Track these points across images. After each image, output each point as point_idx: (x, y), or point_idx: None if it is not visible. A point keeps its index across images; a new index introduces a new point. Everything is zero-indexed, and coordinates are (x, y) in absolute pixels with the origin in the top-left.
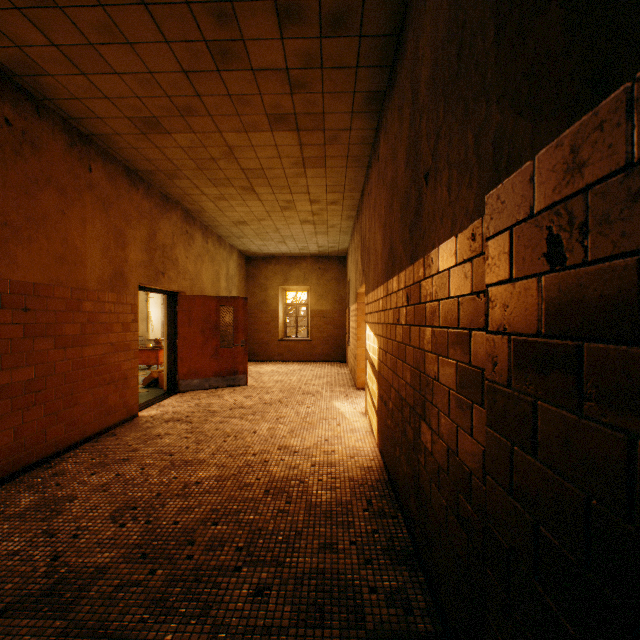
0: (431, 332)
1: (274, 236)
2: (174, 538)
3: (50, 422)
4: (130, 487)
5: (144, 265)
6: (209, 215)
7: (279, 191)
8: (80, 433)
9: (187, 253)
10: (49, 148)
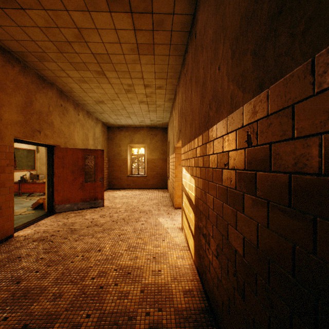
0: None
1: (123, 112)
2: None
3: None
4: None
5: (20, 124)
6: (78, 95)
7: (122, 76)
8: None
9: (61, 119)
10: None
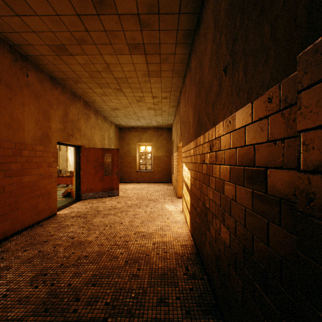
0: (229, 169)
1: (133, 116)
2: (67, 296)
3: (1, 220)
4: (45, 260)
5: (61, 130)
6: (98, 104)
7: (135, 91)
8: (21, 225)
9: (86, 125)
10: (0, 61)
